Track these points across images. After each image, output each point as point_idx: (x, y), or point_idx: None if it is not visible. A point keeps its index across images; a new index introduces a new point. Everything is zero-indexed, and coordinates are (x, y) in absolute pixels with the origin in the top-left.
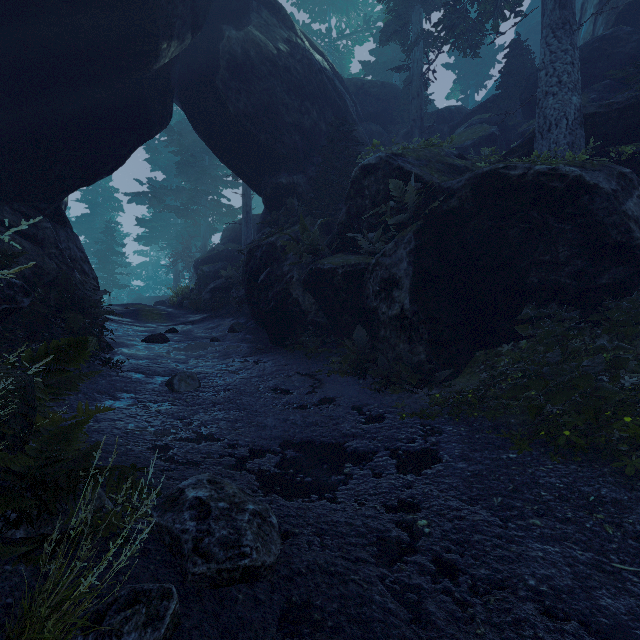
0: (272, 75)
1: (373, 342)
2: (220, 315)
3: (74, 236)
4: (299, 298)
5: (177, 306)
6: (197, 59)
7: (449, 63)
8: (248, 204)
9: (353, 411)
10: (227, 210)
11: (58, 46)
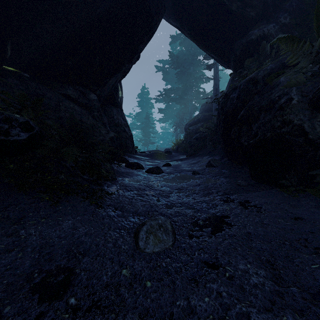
0: None
1: None
2: (199, 154)
3: (121, 113)
4: (304, 124)
5: (175, 151)
6: None
7: None
8: (217, 84)
9: None
10: (203, 95)
11: None
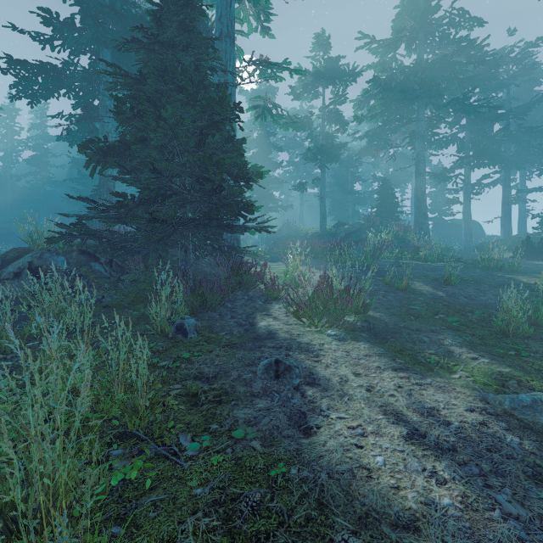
0: None
1: None
2: None
3: None
4: None
5: None
6: None
7: None
8: None
9: None
10: None
11: None
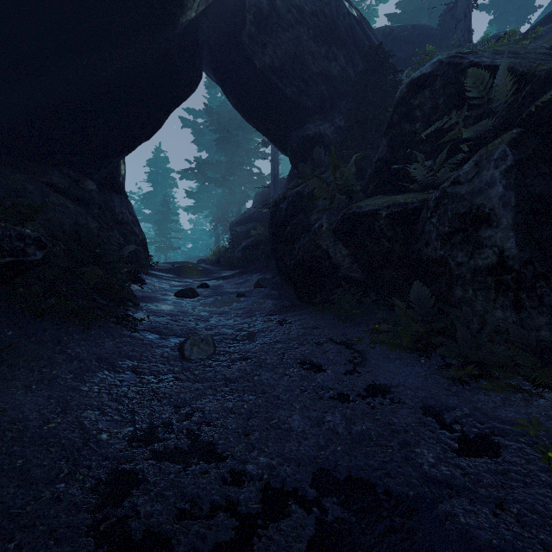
0: (298, 23)
1: (438, 305)
2: (249, 271)
3: (127, 202)
4: (329, 249)
5: (215, 263)
6: (225, 20)
7: (483, 4)
8: (276, 168)
9: (427, 418)
10: (258, 178)
11: (87, 2)
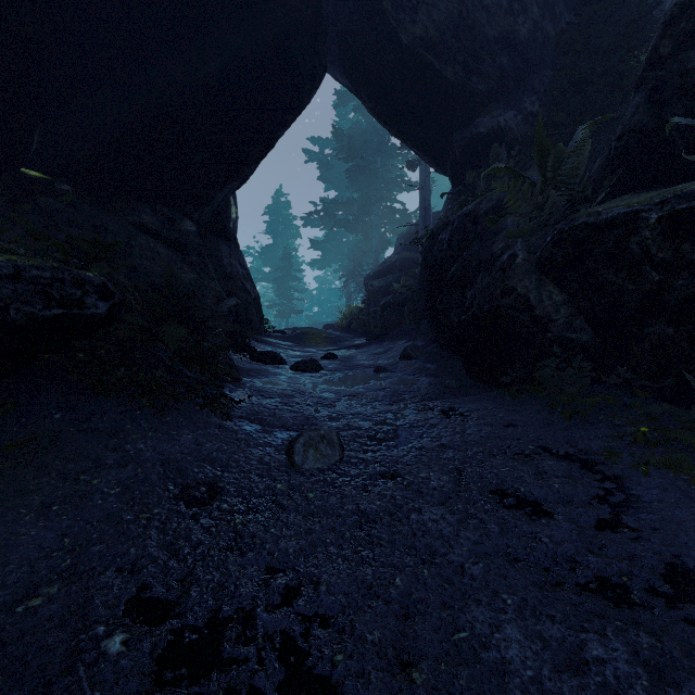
0: None
1: None
2: (390, 337)
3: (238, 252)
4: (529, 294)
5: (345, 329)
6: None
7: None
8: (426, 198)
9: None
10: (401, 216)
11: None
